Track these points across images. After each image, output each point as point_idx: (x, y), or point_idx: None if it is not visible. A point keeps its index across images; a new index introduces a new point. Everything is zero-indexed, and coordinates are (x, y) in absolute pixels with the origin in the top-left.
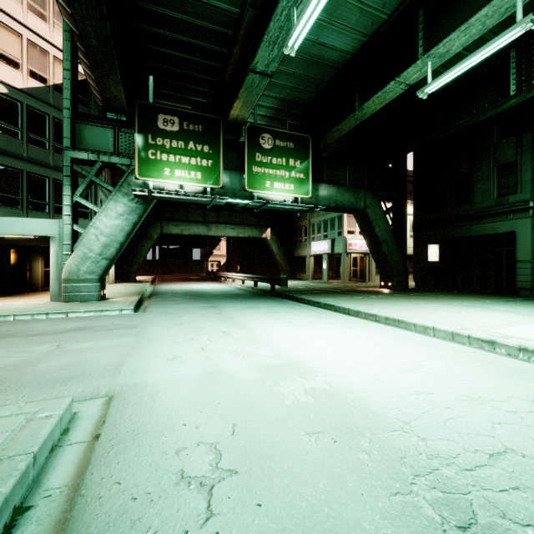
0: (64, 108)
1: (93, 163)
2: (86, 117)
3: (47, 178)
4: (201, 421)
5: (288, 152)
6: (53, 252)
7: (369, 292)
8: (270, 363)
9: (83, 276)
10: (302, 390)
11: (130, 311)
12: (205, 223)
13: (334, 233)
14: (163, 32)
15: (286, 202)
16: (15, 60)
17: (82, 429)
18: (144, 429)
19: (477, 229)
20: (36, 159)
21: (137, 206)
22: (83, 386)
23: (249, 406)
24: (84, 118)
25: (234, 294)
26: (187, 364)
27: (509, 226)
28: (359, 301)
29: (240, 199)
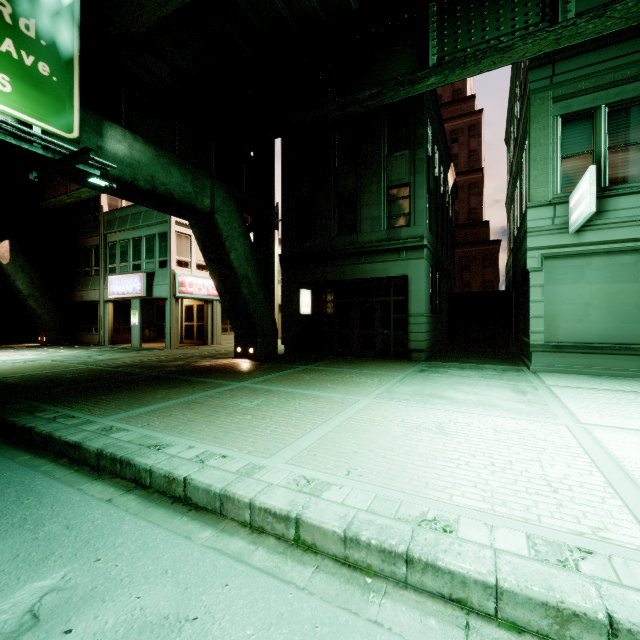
0: None
1: None
2: None
3: None
4: None
5: None
6: None
7: (222, 371)
8: None
9: None
10: None
11: None
12: None
13: (152, 262)
14: None
15: None
16: None
17: None
18: None
19: (365, 269)
20: None
21: None
22: None
23: None
24: None
25: None
26: None
27: (402, 268)
28: (211, 416)
29: None
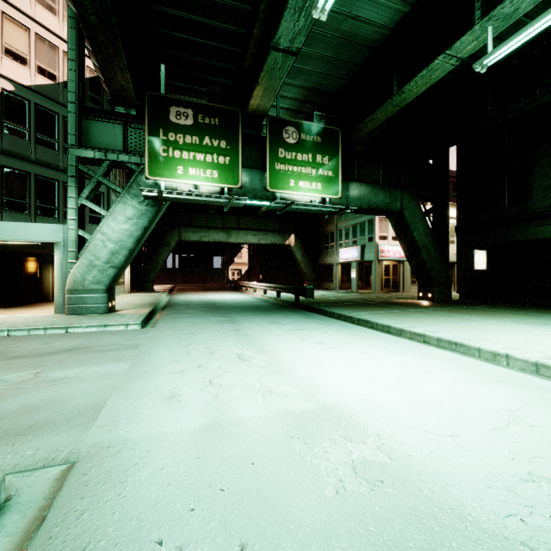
0: (69, 102)
1: (101, 162)
2: (93, 112)
3: (56, 182)
4: (188, 535)
5: (314, 147)
6: (58, 260)
7: (407, 304)
8: (298, 408)
9: (89, 286)
10: (348, 466)
11: (137, 326)
12: (225, 229)
13: (364, 238)
14: (174, 11)
15: (313, 203)
16: (22, 55)
17: (3, 536)
18: (92, 550)
19: (537, 231)
20: (44, 161)
21: (147, 209)
22: (37, 446)
23: (269, 500)
24: (91, 113)
25: (254, 306)
26: (186, 407)
27: None
28: (398, 316)
29: (261, 201)
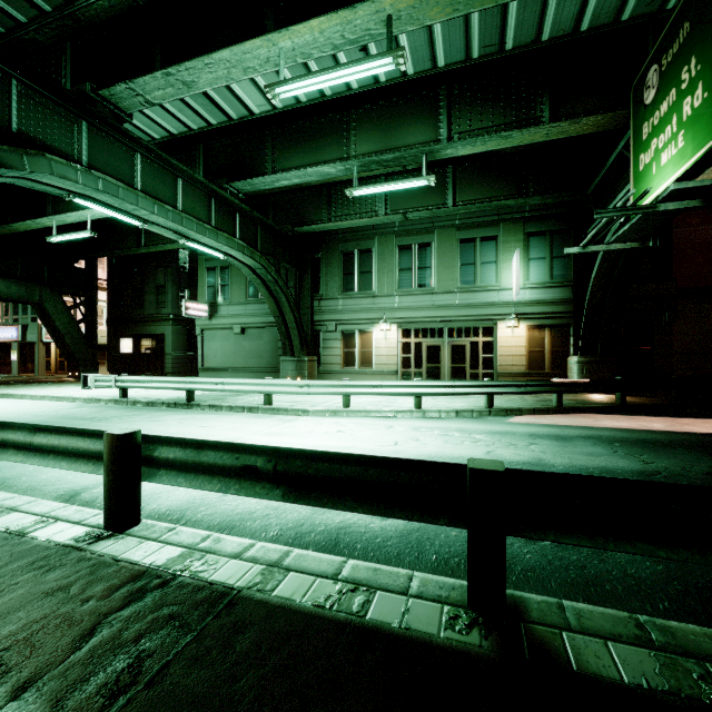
0: None
1: None
2: None
3: None
4: None
5: None
6: None
7: (41, 382)
8: None
9: None
10: None
11: None
12: None
13: (27, 318)
14: None
15: None
16: None
17: None
18: None
19: (147, 329)
20: None
21: None
22: None
23: None
24: None
25: None
26: None
27: (162, 330)
28: (5, 388)
29: None
